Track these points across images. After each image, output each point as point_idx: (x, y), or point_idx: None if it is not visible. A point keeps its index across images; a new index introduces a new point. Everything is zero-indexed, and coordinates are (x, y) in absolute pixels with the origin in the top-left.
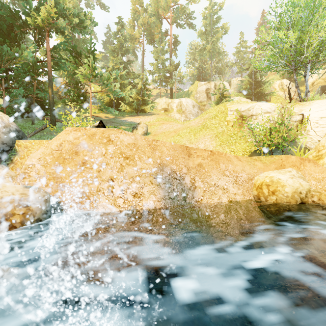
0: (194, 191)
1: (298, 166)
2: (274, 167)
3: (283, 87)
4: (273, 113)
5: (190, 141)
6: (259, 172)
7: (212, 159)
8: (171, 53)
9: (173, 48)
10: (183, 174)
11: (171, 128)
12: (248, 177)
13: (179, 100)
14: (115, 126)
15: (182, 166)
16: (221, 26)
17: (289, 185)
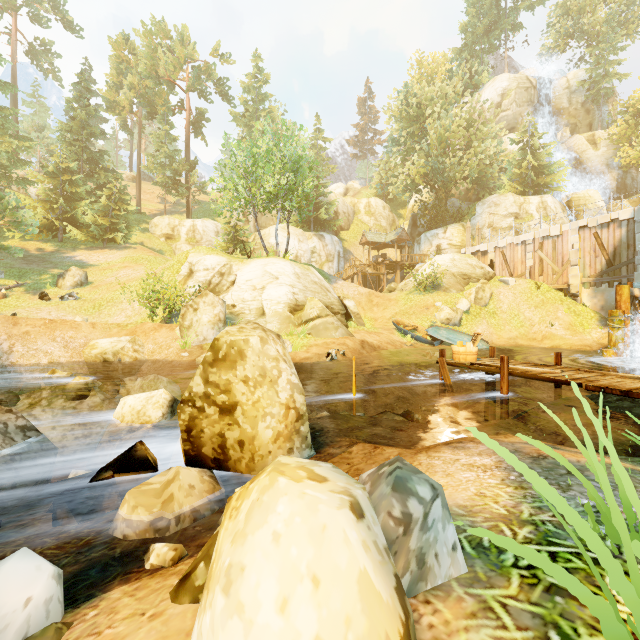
0: (11, 354)
1: (147, 332)
2: (125, 333)
3: (370, 210)
4: (210, 272)
5: (130, 299)
6: (103, 338)
7: (48, 327)
8: (188, 141)
9: (196, 131)
10: (2, 340)
11: (128, 276)
12: (86, 342)
13: (192, 223)
14: (42, 268)
15: (2, 334)
16: (269, 109)
17: (102, 348)
